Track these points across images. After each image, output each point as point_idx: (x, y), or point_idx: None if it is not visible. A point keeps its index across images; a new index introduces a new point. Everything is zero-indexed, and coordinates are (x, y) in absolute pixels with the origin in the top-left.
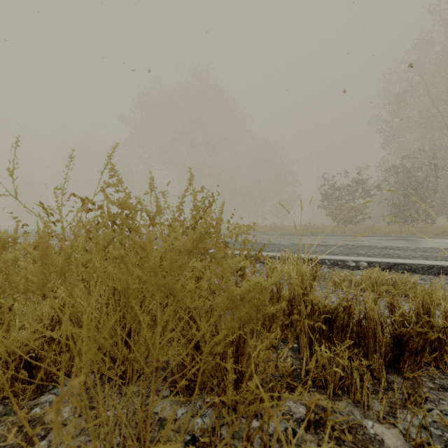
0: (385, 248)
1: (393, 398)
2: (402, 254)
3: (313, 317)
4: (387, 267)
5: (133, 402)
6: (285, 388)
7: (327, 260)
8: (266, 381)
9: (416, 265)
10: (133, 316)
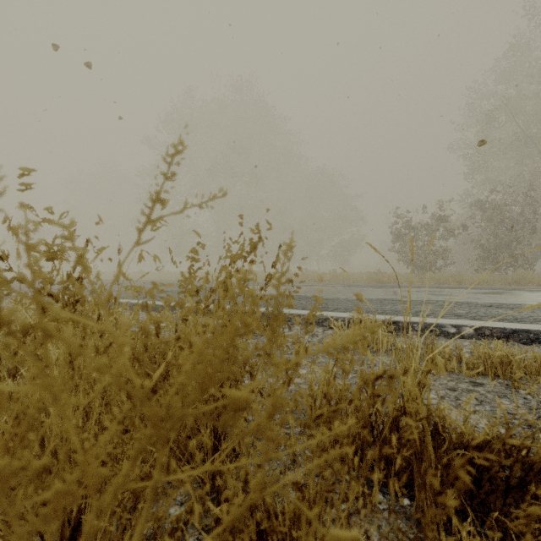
0: (490, 306)
1: None
2: (518, 315)
3: (438, 451)
4: (503, 335)
5: None
6: None
7: (416, 324)
8: None
9: None
10: None
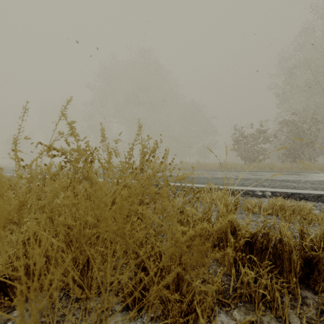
0: (283, 181)
1: (308, 313)
2: (297, 186)
3: (236, 240)
4: (286, 195)
5: (90, 317)
6: (217, 303)
7: (241, 190)
8: (202, 301)
9: (308, 194)
10: (86, 256)
